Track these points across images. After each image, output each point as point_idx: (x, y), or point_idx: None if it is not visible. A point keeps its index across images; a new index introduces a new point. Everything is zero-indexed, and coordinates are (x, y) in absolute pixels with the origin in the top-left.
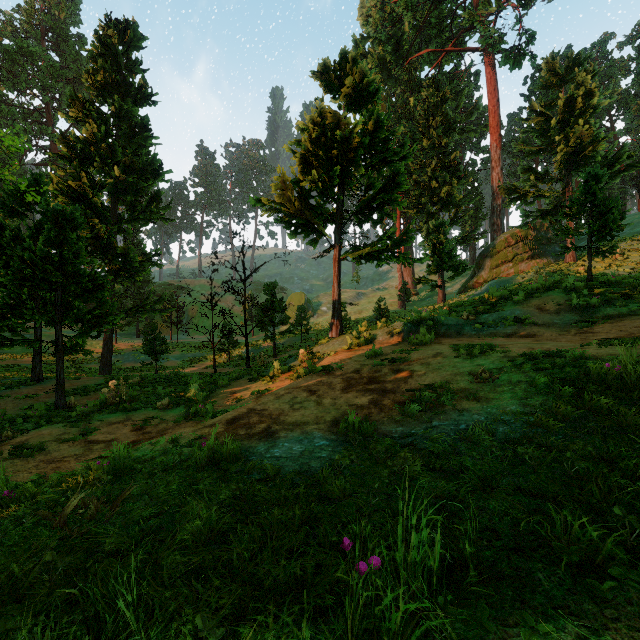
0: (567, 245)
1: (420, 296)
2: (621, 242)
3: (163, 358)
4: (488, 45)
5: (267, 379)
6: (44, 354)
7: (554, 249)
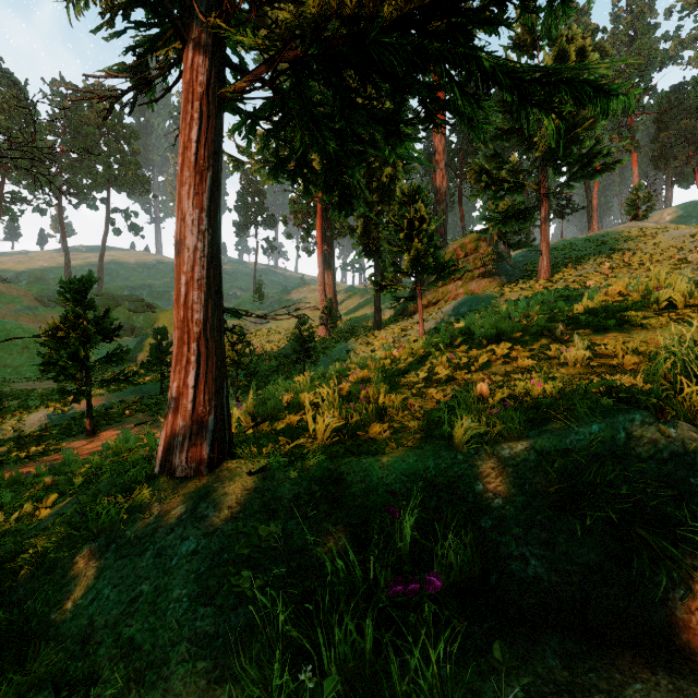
0: (542, 257)
1: (345, 320)
2: (582, 261)
3: None
4: None
5: None
6: None
7: (506, 267)
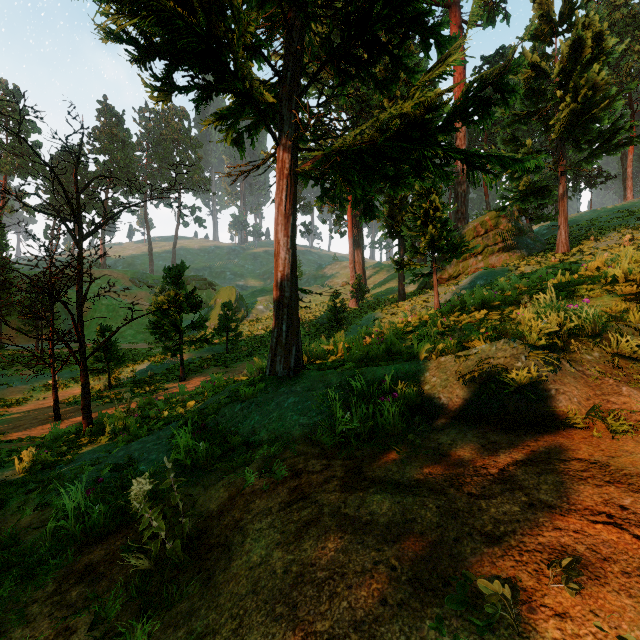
0: (560, 231)
1: (373, 294)
2: (606, 233)
3: None
4: None
5: None
6: None
7: (526, 241)
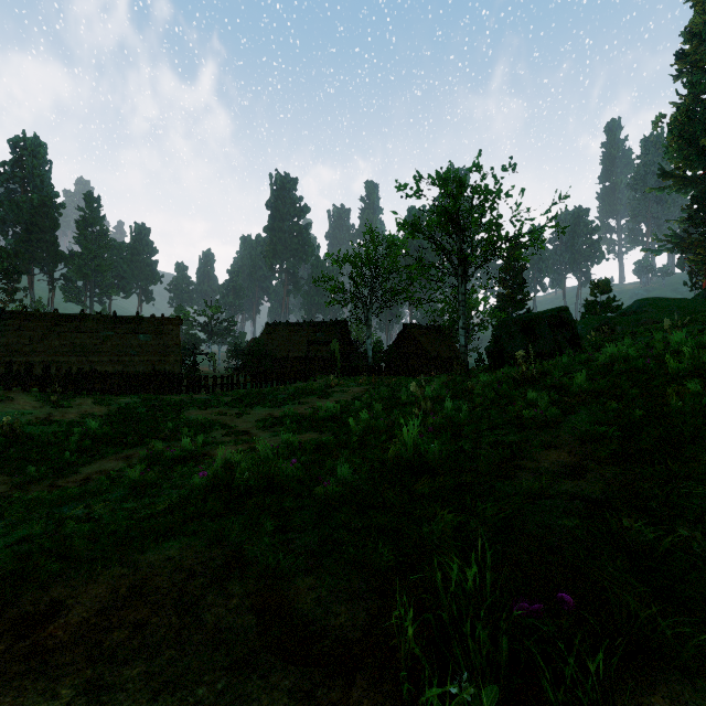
0: None
1: None
2: None
3: None
4: None
5: None
6: None
7: None
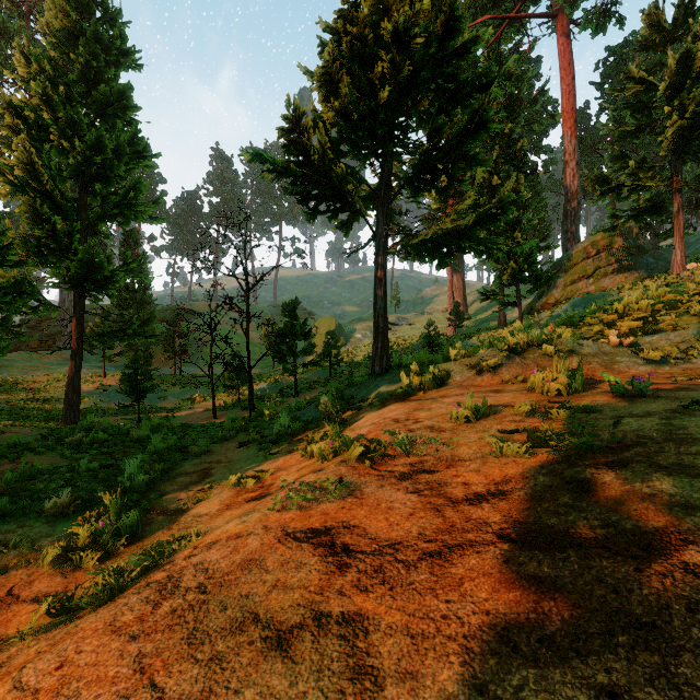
0: (674, 251)
1: (473, 321)
2: None
3: (158, 396)
4: (566, 2)
5: (266, 446)
6: (10, 391)
7: (647, 260)
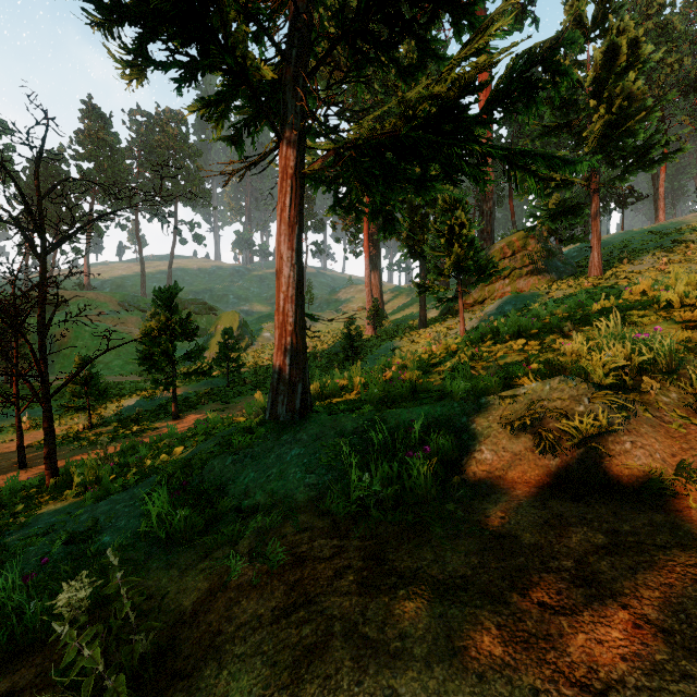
0: (592, 253)
1: (391, 320)
2: (640, 255)
3: None
4: None
5: None
6: None
7: (556, 264)
